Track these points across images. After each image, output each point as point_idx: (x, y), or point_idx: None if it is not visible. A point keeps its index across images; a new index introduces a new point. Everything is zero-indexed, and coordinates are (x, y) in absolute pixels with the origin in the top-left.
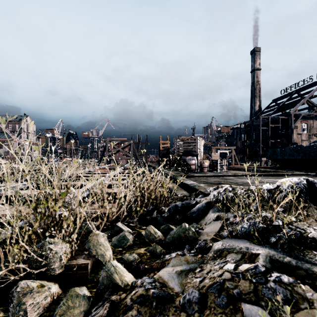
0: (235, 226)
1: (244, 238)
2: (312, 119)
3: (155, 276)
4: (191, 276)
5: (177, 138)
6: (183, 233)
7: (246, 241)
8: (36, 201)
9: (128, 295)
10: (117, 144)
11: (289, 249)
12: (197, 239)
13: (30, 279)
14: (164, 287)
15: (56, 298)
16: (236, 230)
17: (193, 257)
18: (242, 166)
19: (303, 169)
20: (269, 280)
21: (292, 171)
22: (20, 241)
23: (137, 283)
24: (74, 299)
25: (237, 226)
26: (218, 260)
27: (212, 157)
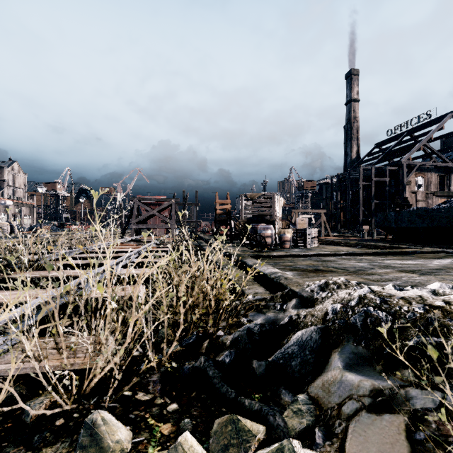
0: None
1: None
2: (430, 171)
3: None
4: None
5: (242, 195)
6: None
7: None
8: None
9: None
10: (152, 206)
11: None
12: None
13: None
14: None
15: None
16: None
17: None
18: (338, 238)
19: (431, 243)
20: None
21: (417, 246)
22: None
23: None
24: None
25: None
26: None
27: (297, 224)
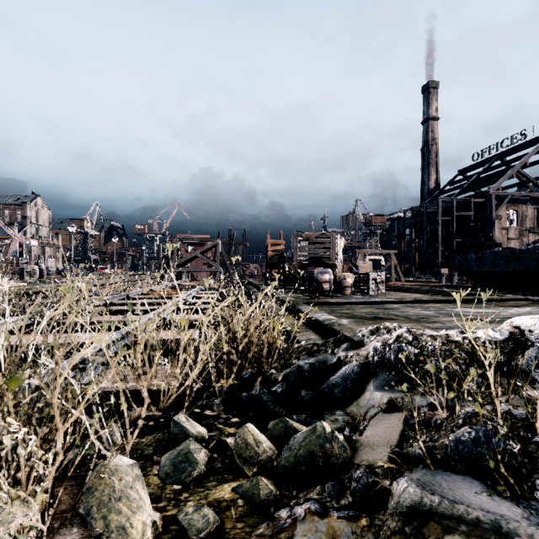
0: (437, 433)
1: (469, 473)
2: (525, 204)
3: None
4: None
5: (297, 235)
6: (319, 447)
7: (477, 486)
8: None
9: None
10: (193, 246)
11: None
12: (352, 464)
13: None
14: None
15: None
16: (443, 446)
17: (348, 526)
18: (410, 284)
19: (517, 290)
20: None
21: (499, 292)
22: None
23: None
24: None
25: (448, 440)
26: None
27: (360, 268)
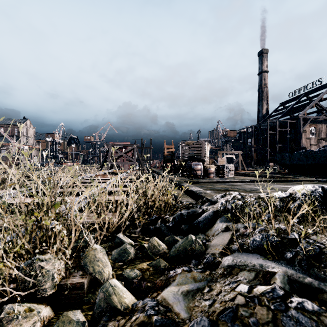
0: (246, 238)
1: (257, 252)
2: (321, 123)
3: (158, 297)
4: (199, 297)
5: (182, 142)
6: (189, 245)
7: (259, 257)
8: (27, 212)
9: (127, 321)
10: (120, 149)
11: (307, 267)
12: (205, 253)
13: (19, 301)
14: (169, 312)
15: (47, 323)
16: (247, 243)
17: (200, 274)
18: (249, 172)
19: (313, 175)
20: (289, 306)
21: (301, 176)
22: (4, 260)
23: (138, 306)
24: (66, 326)
25: (249, 239)
26: (229, 279)
27: (219, 162)
